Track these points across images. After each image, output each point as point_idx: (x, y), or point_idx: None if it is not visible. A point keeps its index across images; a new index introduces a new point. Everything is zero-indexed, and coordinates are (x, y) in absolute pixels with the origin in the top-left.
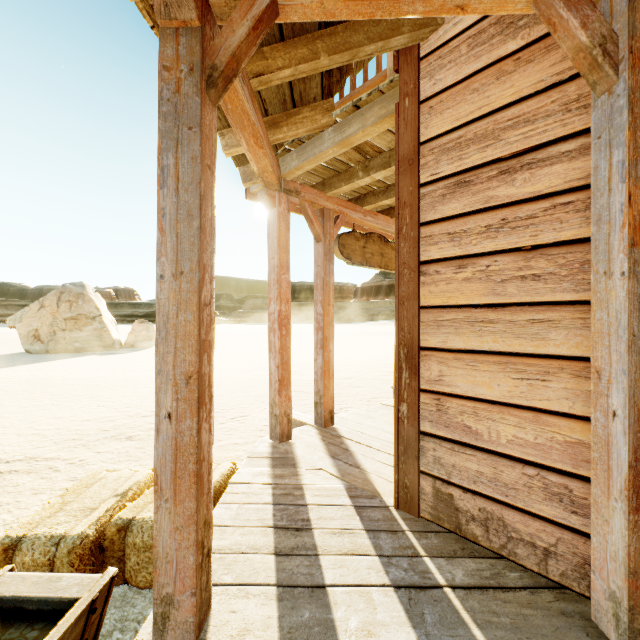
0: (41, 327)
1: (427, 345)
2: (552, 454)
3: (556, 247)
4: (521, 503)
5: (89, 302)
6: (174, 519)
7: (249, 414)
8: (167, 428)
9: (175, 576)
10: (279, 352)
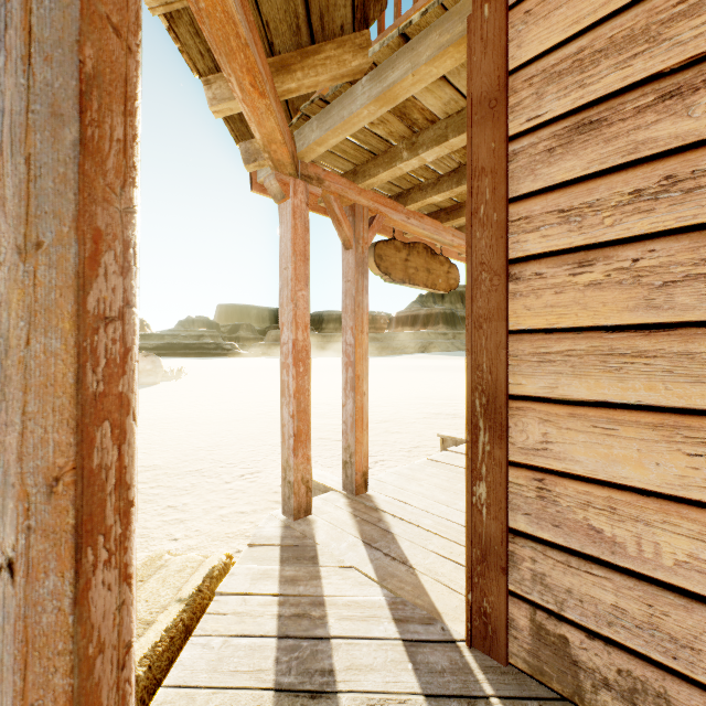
0: None
1: (521, 392)
2: None
3: None
4: (705, 676)
5: None
6: None
7: (262, 470)
8: (5, 594)
9: None
10: (294, 396)
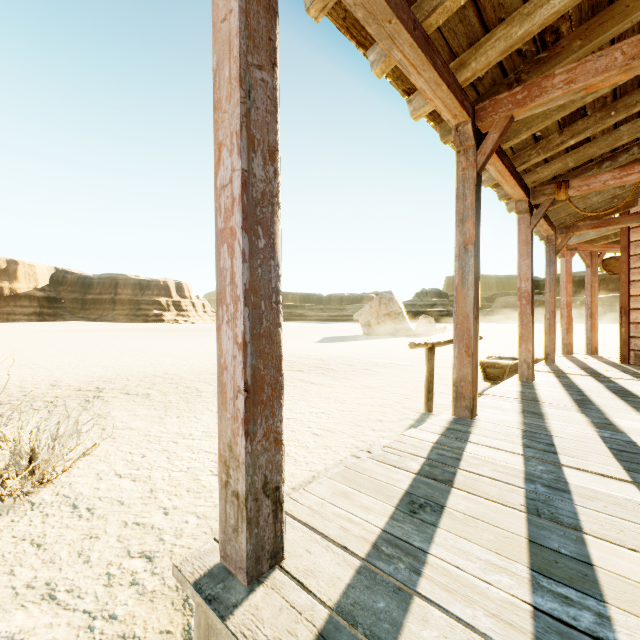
0: (371, 320)
1: (631, 308)
2: None
3: None
4: None
5: (395, 303)
6: (549, 339)
7: None
8: (547, 321)
9: (549, 350)
10: (566, 317)
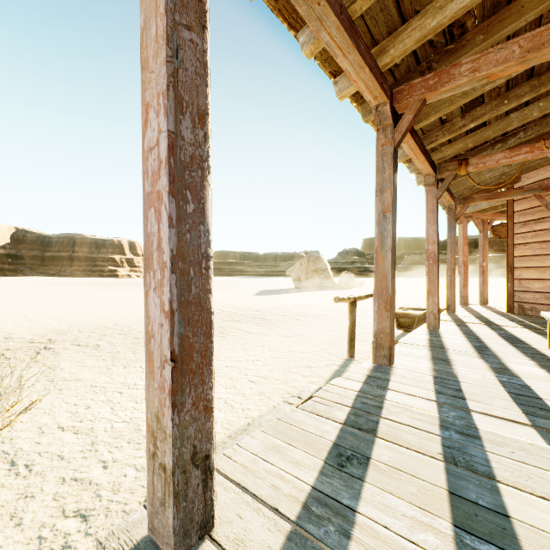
0: (301, 275)
1: (516, 267)
2: (546, 289)
3: (547, 241)
4: (539, 302)
5: (321, 261)
6: (450, 292)
7: None
8: (448, 278)
9: (450, 302)
10: (463, 274)
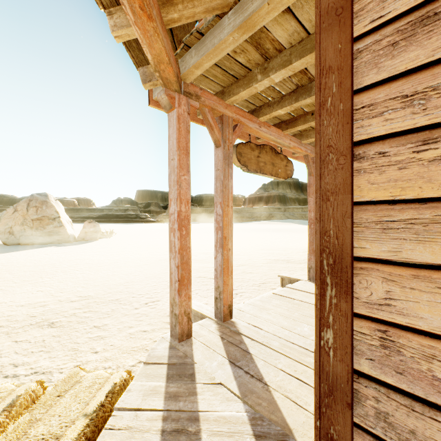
0: (14, 225)
1: (364, 254)
2: None
3: None
4: None
5: (51, 207)
6: None
7: (160, 299)
8: None
9: None
10: (179, 252)
